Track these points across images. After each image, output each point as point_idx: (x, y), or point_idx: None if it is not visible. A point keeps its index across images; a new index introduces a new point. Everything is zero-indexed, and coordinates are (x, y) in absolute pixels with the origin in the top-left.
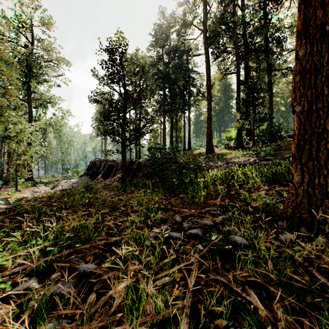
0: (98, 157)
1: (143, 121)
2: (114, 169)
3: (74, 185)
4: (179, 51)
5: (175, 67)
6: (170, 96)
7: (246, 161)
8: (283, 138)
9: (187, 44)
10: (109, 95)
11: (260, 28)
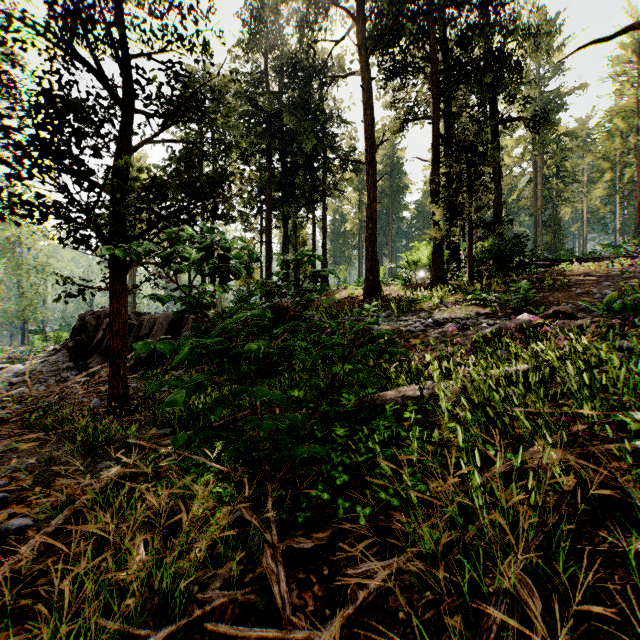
0: (106, 305)
1: (221, 224)
2: (131, 338)
3: (18, 380)
4: (303, 68)
5: (294, 104)
6: (282, 171)
7: (474, 316)
8: (525, 267)
9: (322, 51)
10: (142, 165)
11: (482, 24)
